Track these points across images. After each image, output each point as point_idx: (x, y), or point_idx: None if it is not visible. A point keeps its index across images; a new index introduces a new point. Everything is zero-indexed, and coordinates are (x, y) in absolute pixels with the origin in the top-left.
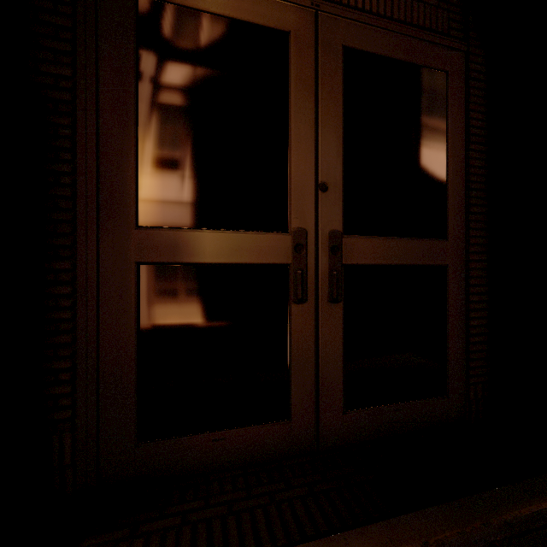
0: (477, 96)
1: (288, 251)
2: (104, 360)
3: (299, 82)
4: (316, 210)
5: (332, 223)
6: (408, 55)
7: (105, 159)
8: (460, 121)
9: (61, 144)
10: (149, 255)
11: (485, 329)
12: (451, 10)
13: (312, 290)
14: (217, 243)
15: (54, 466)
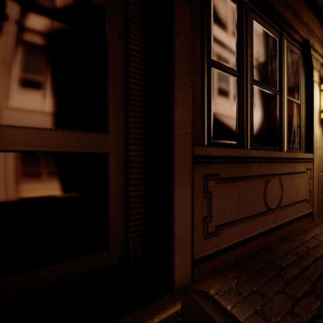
0: (135, 34)
1: None
2: None
3: None
4: None
5: None
6: None
7: None
8: (120, 49)
9: None
10: None
11: (143, 198)
12: None
13: None
14: None
15: None
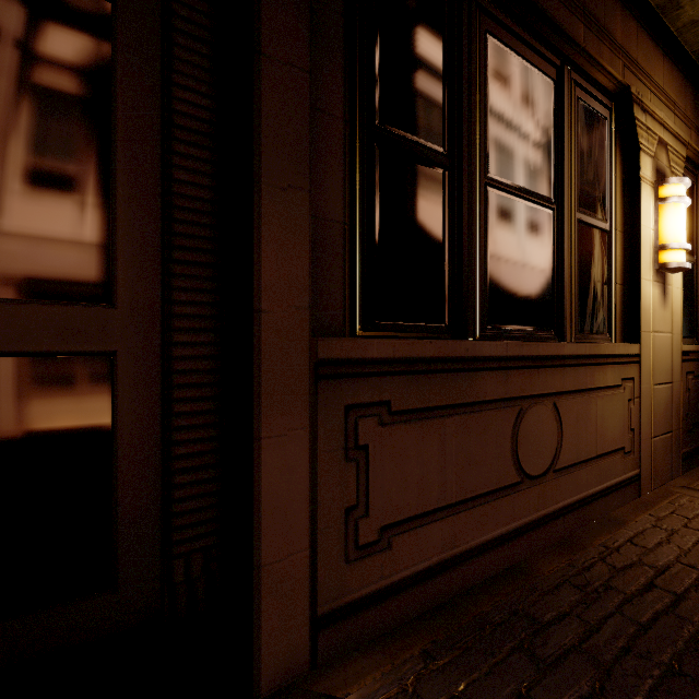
0: (192, 63)
1: None
2: None
3: None
4: None
5: None
6: None
7: None
8: (148, 98)
9: None
10: None
11: (212, 458)
12: None
13: None
14: None
15: None
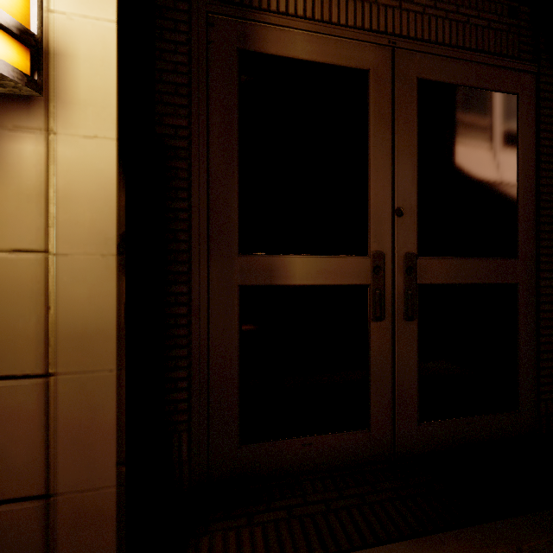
0: (547, 115)
1: (367, 273)
2: (213, 371)
3: (377, 116)
4: (393, 234)
5: (408, 246)
6: (479, 81)
7: (214, 196)
8: (530, 142)
9: (180, 184)
10: (249, 279)
11: None
12: (522, 34)
13: (389, 308)
14: (306, 266)
15: (174, 461)
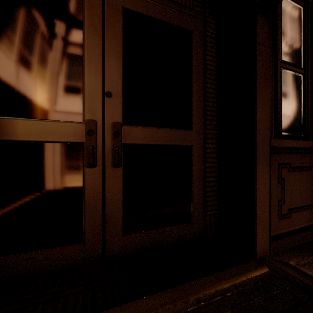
0: (211, 47)
1: (82, 134)
2: None
3: (91, 26)
4: (103, 109)
5: (115, 117)
6: (167, 18)
7: None
8: (200, 61)
9: None
10: None
11: (216, 183)
12: None
13: (100, 159)
14: (27, 127)
15: None
